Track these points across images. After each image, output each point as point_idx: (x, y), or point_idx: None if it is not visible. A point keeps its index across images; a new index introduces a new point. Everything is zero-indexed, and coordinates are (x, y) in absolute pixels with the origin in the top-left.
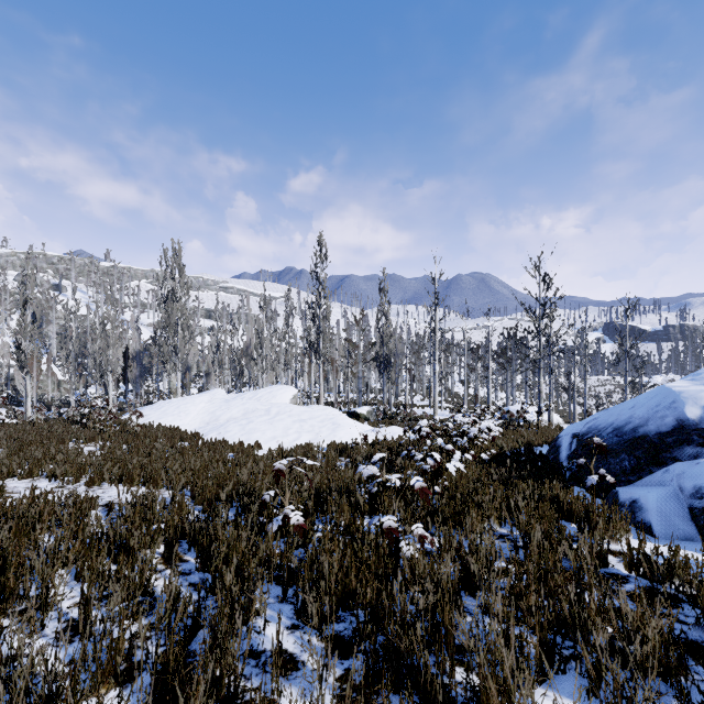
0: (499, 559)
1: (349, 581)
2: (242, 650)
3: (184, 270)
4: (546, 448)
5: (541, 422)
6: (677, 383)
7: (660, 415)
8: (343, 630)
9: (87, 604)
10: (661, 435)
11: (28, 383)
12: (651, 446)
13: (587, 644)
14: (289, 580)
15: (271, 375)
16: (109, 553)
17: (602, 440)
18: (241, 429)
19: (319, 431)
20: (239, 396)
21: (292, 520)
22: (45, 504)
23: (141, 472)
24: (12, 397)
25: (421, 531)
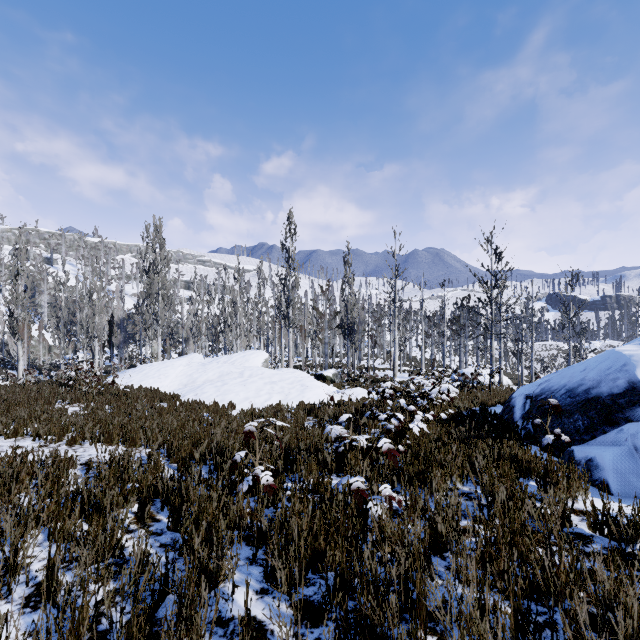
0: (464, 517)
1: (318, 543)
2: (210, 618)
3: (164, 244)
4: (499, 408)
5: (493, 384)
6: (626, 347)
7: (612, 377)
8: (313, 595)
9: (53, 570)
10: (613, 396)
11: (19, 348)
12: (604, 406)
13: (564, 613)
14: (259, 540)
15: (244, 341)
16: (84, 513)
17: (557, 401)
18: (216, 390)
19: (289, 392)
20: (215, 360)
21: (262, 481)
22: (24, 464)
23: (121, 431)
24: (7, 361)
25: (389, 492)
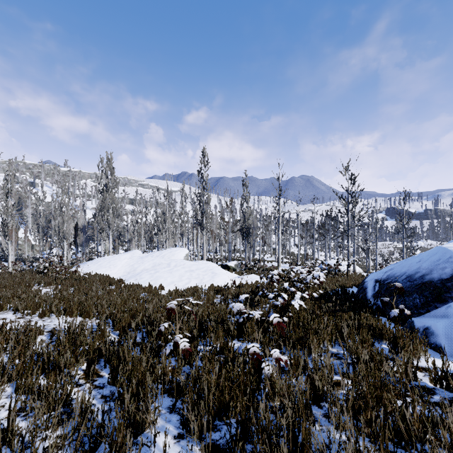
0: (334, 373)
1: (223, 396)
2: None
3: (114, 171)
4: (354, 289)
5: (350, 272)
6: (450, 244)
7: (441, 266)
8: (219, 439)
9: (12, 420)
10: (443, 280)
11: (9, 246)
12: (435, 288)
13: None
14: (178, 393)
15: (171, 241)
16: (45, 370)
17: (401, 284)
18: (150, 276)
19: (203, 278)
20: (150, 254)
21: (180, 346)
22: (2, 332)
23: (79, 307)
24: (1, 255)
25: (278, 355)
